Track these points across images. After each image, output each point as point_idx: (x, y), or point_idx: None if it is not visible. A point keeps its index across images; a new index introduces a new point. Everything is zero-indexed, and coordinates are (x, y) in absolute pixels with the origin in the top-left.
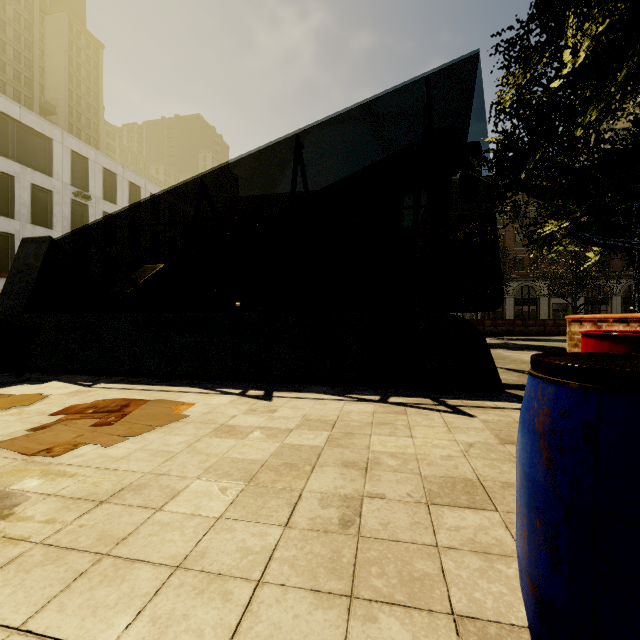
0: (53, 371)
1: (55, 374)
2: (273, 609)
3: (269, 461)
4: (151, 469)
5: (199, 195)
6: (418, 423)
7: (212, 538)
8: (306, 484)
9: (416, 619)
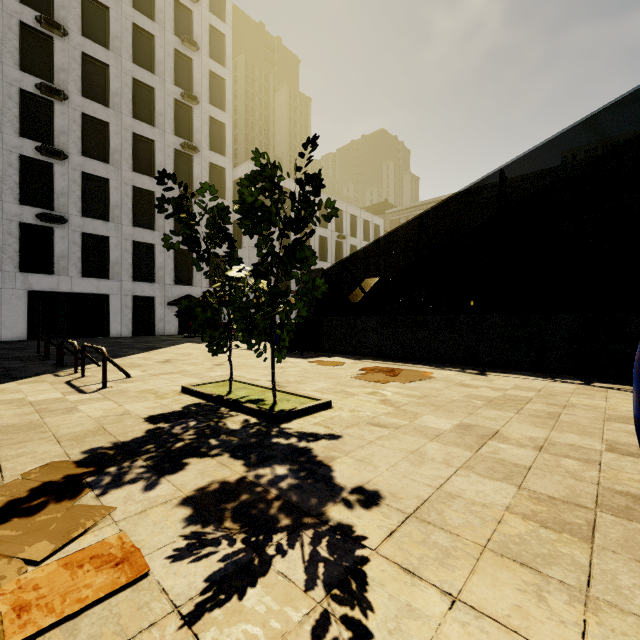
0: (329, 351)
1: (330, 353)
2: (517, 425)
3: (498, 397)
4: (434, 392)
5: (419, 230)
6: (615, 397)
7: (481, 411)
8: (524, 406)
9: (583, 436)
